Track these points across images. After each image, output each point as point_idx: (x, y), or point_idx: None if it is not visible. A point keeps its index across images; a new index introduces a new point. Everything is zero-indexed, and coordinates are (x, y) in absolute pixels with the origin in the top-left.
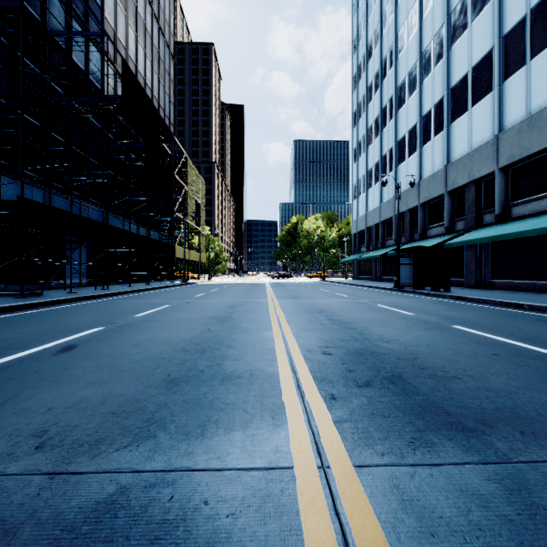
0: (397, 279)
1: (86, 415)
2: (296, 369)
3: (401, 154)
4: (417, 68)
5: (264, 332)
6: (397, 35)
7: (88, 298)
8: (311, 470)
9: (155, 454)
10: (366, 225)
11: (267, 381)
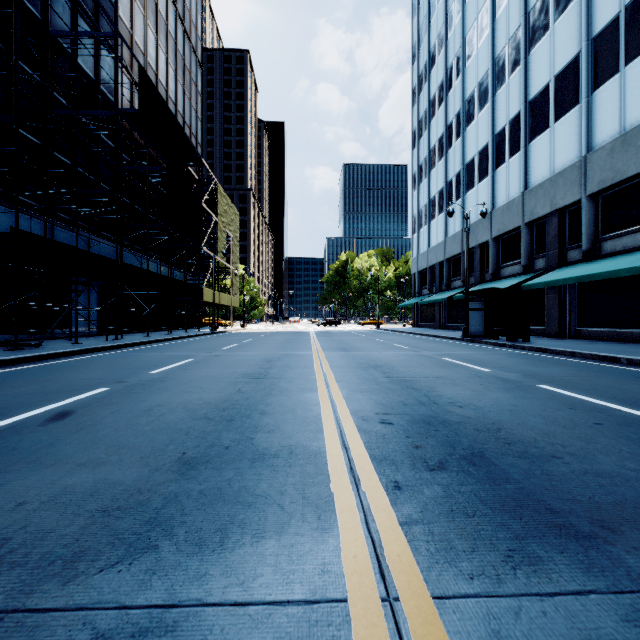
0: (466, 327)
1: (67, 514)
2: (347, 445)
3: (469, 179)
4: (489, 78)
5: (307, 393)
6: (465, 39)
7: (96, 350)
8: (372, 605)
9: (154, 577)
10: (428, 263)
11: (310, 462)
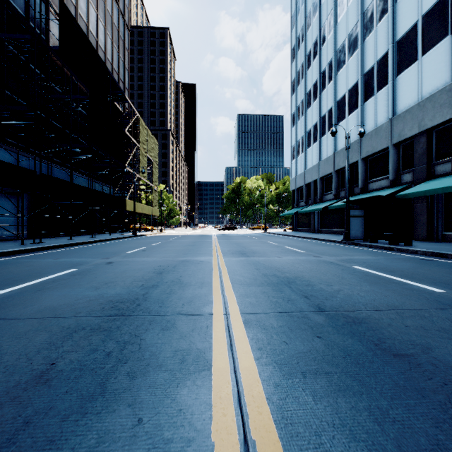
0: (348, 232)
1: None
2: None
3: (340, 113)
4: (358, 29)
5: (187, 385)
6: (337, 1)
7: None
8: None
9: None
10: (304, 181)
11: None
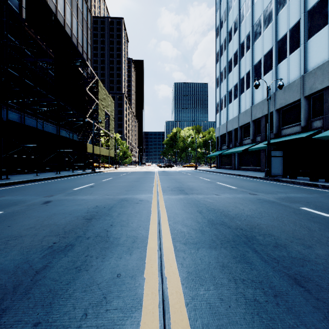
0: (269, 169)
1: None
2: None
3: (257, 74)
4: (272, 5)
5: None
6: None
7: None
8: None
9: None
10: (226, 130)
11: None
